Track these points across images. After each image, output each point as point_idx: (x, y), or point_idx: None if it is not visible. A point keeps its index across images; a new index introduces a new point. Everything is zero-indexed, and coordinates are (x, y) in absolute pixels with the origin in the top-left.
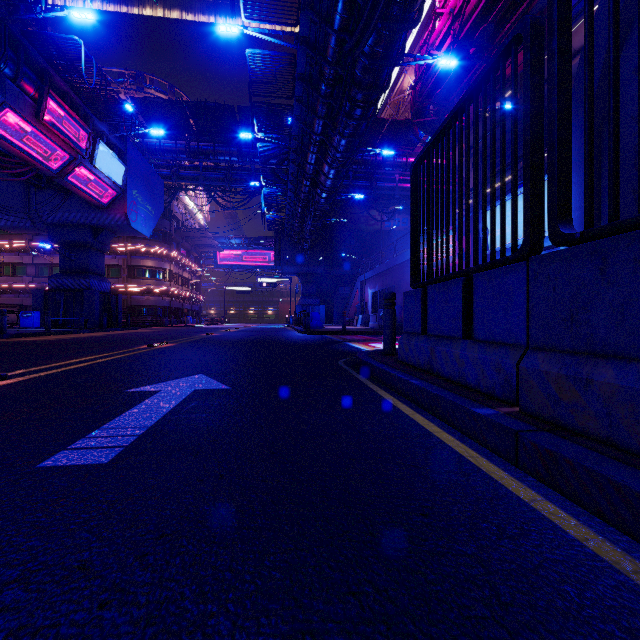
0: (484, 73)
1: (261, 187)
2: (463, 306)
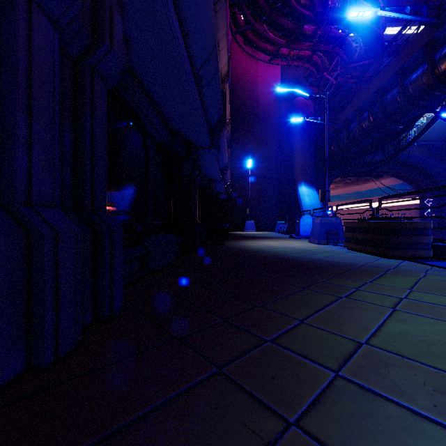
0: None
1: None
2: None
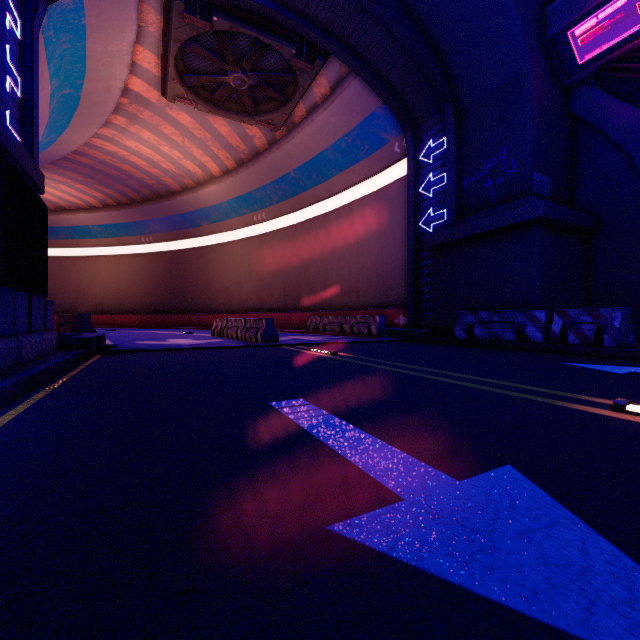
0: None
1: None
2: None
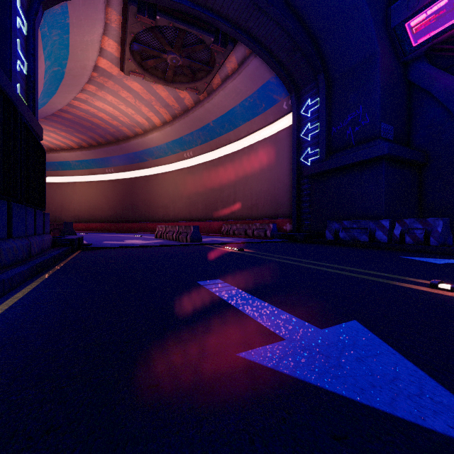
0: None
1: None
2: None
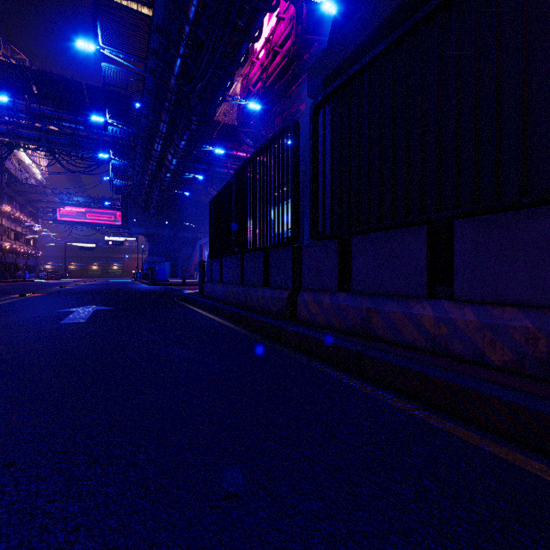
0: (226, 185)
1: (109, 157)
2: (221, 270)
